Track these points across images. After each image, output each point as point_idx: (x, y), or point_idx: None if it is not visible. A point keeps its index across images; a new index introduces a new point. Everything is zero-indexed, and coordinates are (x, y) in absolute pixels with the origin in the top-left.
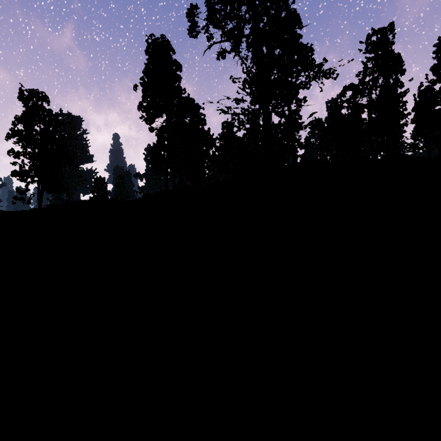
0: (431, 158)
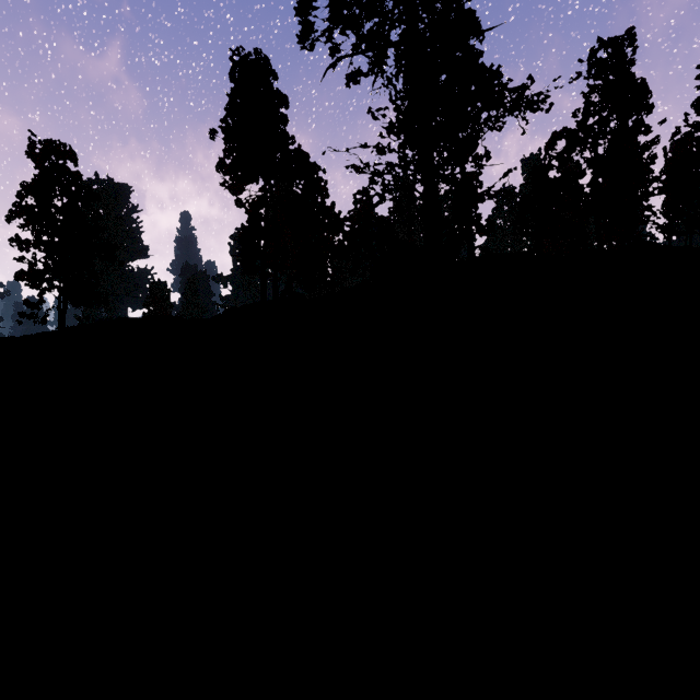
0: (699, 248)
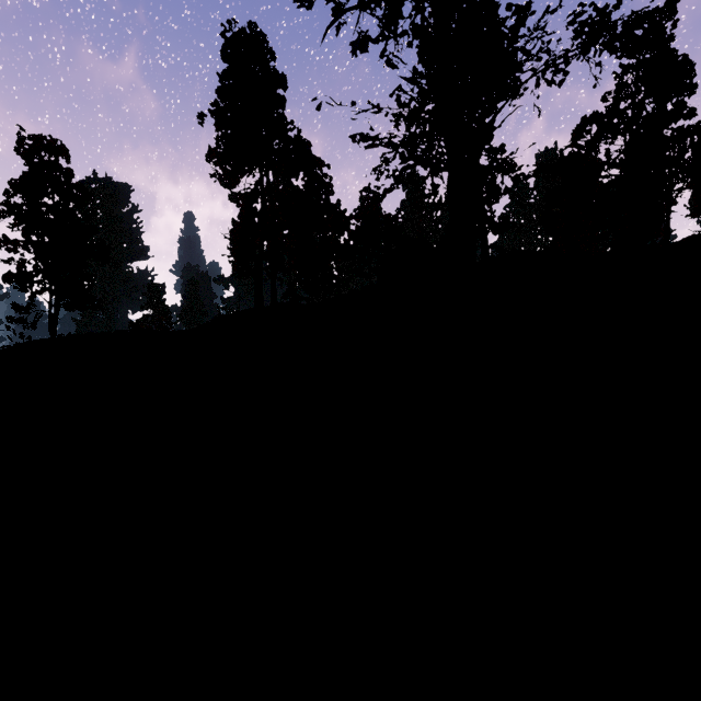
0: None
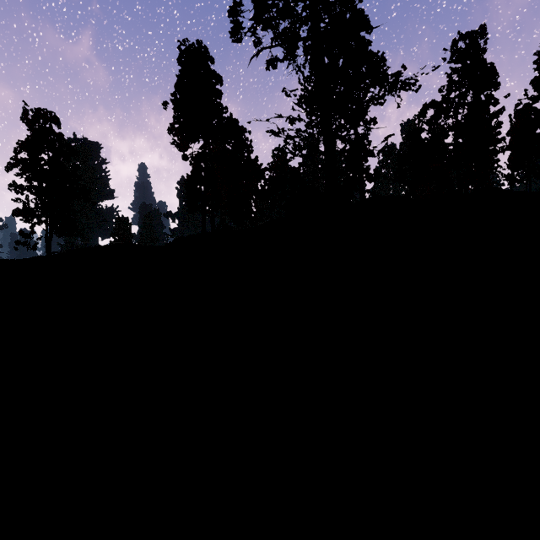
0: (534, 192)
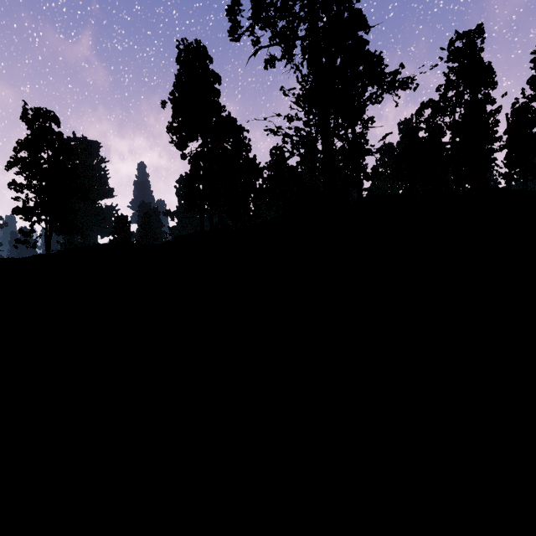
0: (531, 191)
